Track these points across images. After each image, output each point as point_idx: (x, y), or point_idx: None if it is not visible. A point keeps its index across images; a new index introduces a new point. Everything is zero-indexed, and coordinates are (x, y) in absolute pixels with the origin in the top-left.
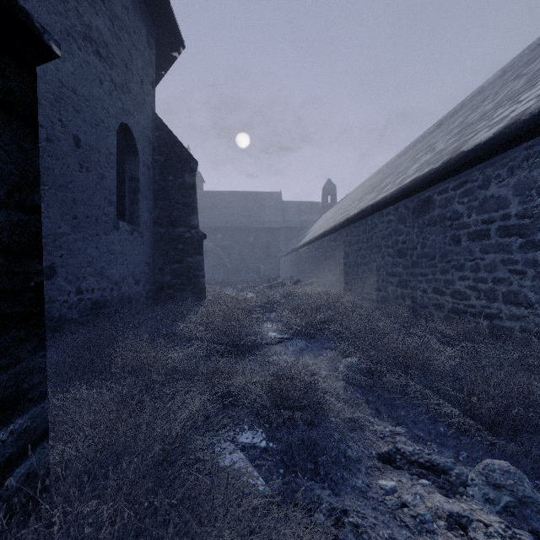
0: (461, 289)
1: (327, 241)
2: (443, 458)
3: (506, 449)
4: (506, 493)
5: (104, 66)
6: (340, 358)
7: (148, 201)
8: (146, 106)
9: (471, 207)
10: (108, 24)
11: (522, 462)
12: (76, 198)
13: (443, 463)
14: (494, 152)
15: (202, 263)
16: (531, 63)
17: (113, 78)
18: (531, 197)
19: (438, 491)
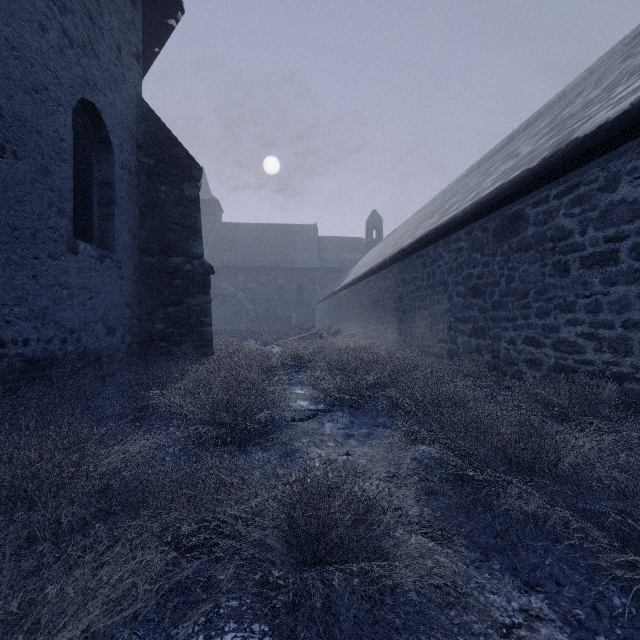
0: (569, 338)
1: (374, 281)
2: None
3: None
4: None
5: (48, 5)
6: (404, 443)
7: (131, 218)
8: (126, 85)
9: (586, 219)
10: None
11: None
12: None
13: None
14: (627, 134)
15: (209, 306)
16: None
17: (67, 28)
18: None
19: None
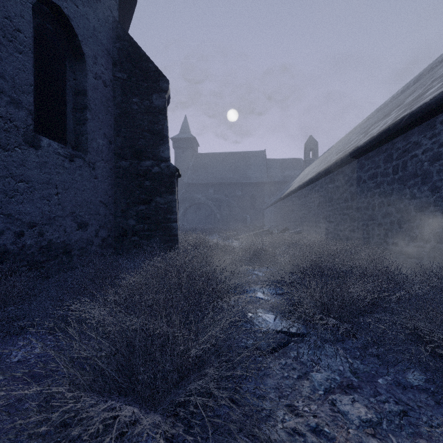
0: None
1: (321, 184)
2: None
3: None
4: None
5: None
6: None
7: (106, 126)
8: (101, 6)
9: None
10: None
11: None
12: None
13: None
14: None
15: (174, 204)
16: None
17: None
18: None
19: None
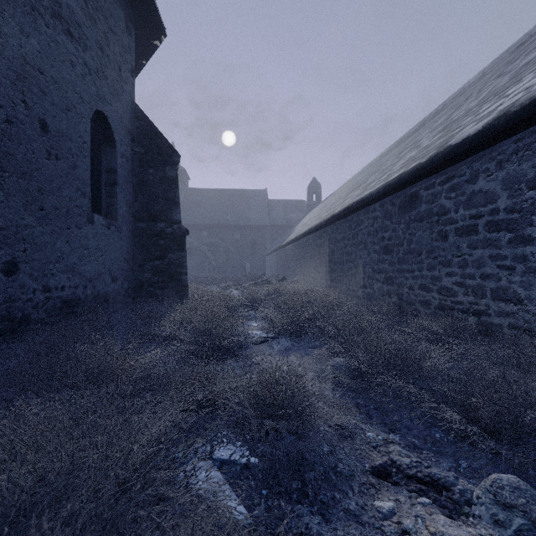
0: (448, 286)
1: (313, 238)
2: (444, 472)
3: (510, 459)
4: (518, 514)
5: (76, 47)
6: (327, 357)
7: (127, 194)
8: (124, 95)
9: (458, 202)
10: (81, 2)
11: (530, 475)
12: (43, 188)
13: (444, 478)
14: (482, 145)
15: (185, 260)
16: (514, 62)
17: (87, 61)
18: (520, 190)
19: (440, 511)
